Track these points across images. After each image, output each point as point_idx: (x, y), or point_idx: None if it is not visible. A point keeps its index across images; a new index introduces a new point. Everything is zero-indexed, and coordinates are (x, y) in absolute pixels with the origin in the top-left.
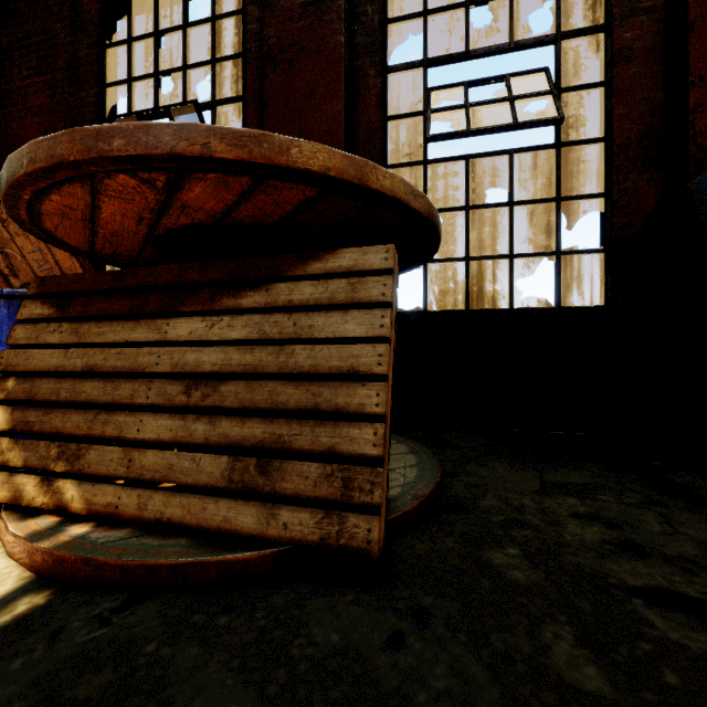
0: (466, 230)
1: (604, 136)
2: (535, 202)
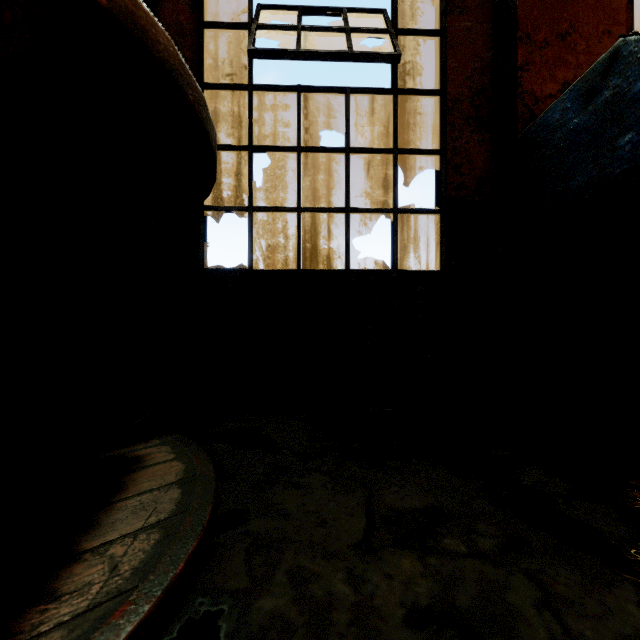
0: (298, 175)
1: (440, 89)
2: (372, 151)
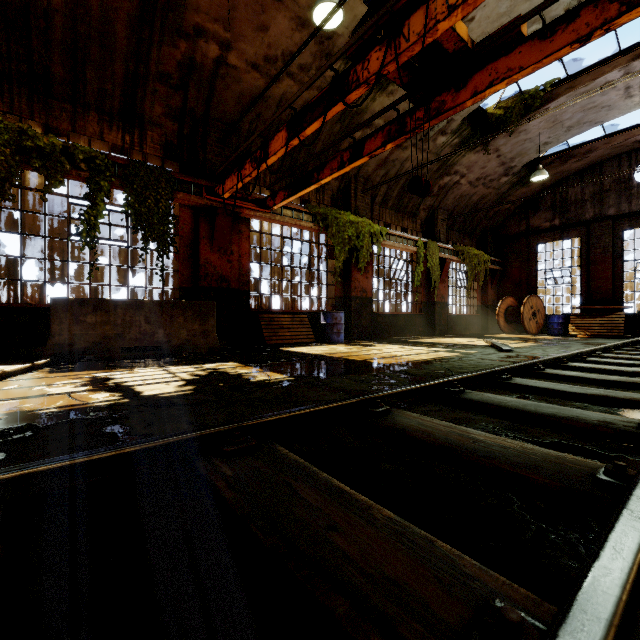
0: None
1: None
2: None
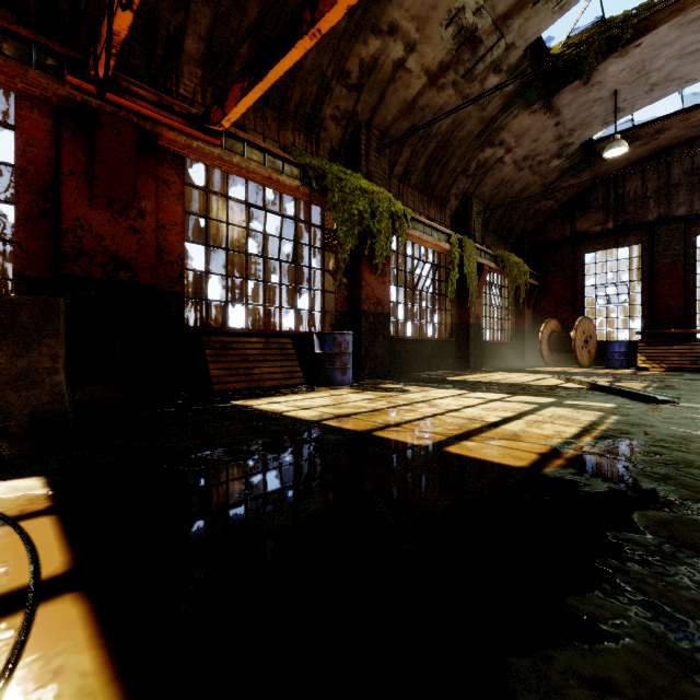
0: None
1: None
2: None
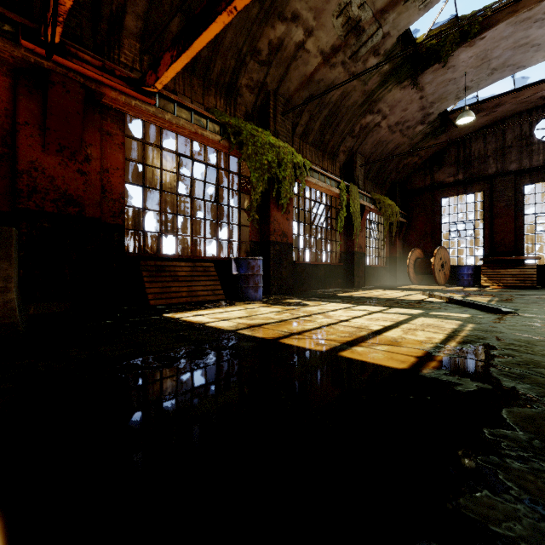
0: None
1: None
2: None
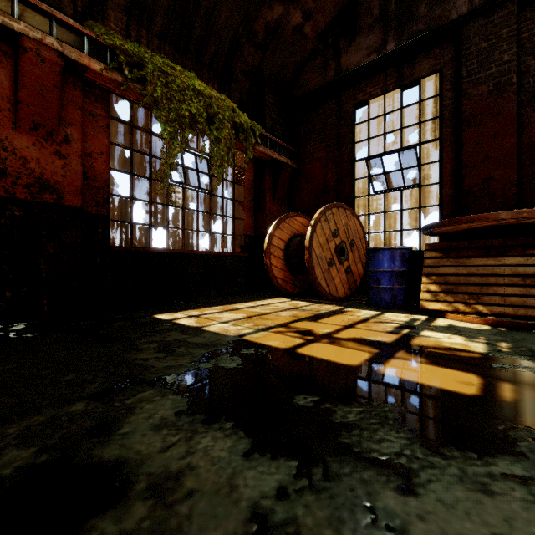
0: None
1: None
2: None
